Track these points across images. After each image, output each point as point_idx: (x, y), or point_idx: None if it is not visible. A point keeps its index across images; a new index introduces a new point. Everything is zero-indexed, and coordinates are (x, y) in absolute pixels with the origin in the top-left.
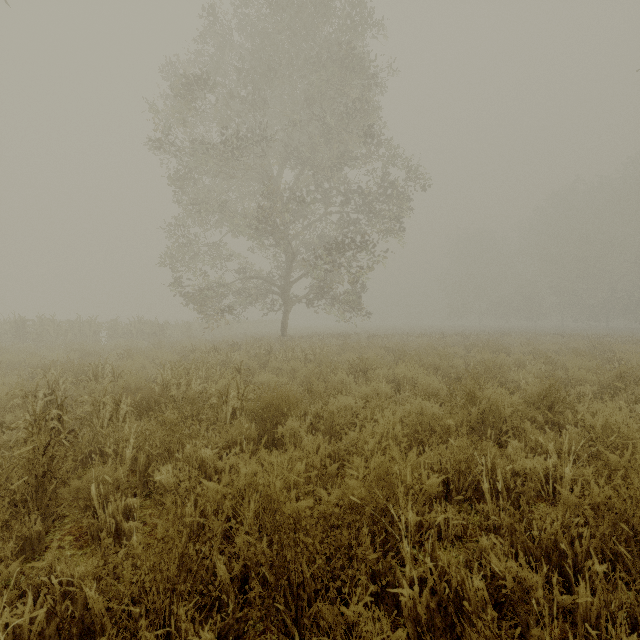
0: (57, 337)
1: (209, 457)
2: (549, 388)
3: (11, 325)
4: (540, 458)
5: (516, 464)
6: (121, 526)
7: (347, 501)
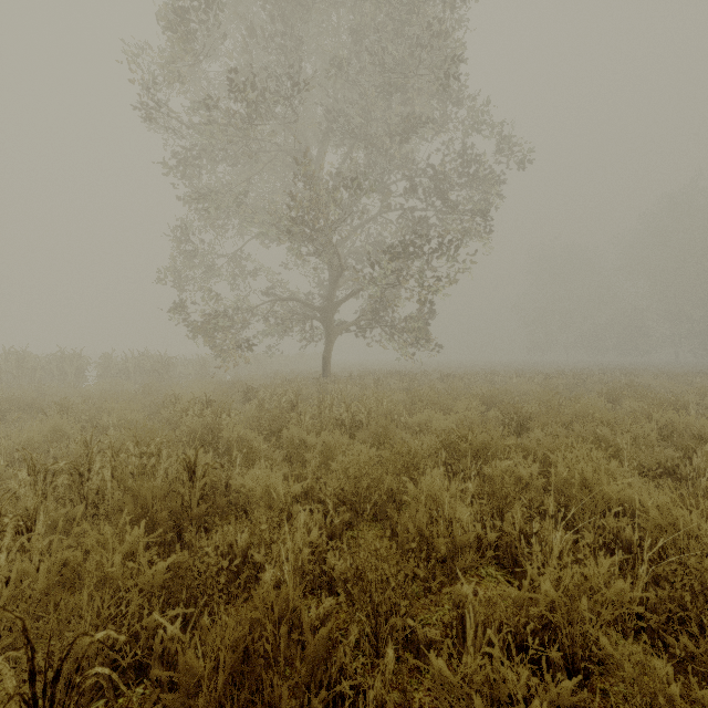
0: (22, 377)
1: None
2: None
3: None
4: None
5: None
6: None
7: None
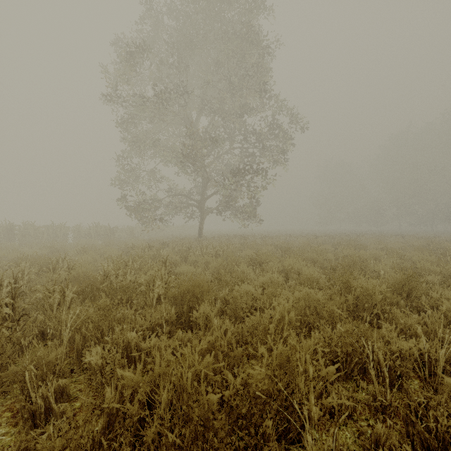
0: (36, 237)
1: (134, 339)
2: (407, 278)
3: (3, 229)
4: (413, 340)
5: (393, 346)
6: (51, 406)
7: (253, 392)
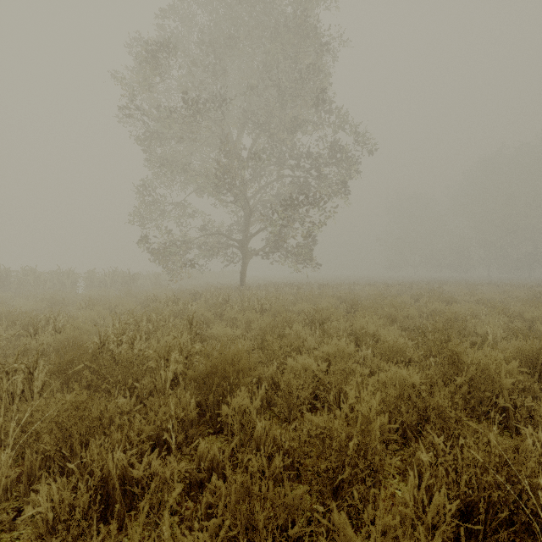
0: (37, 286)
1: (120, 462)
2: (540, 349)
3: None
4: None
5: None
6: None
7: None
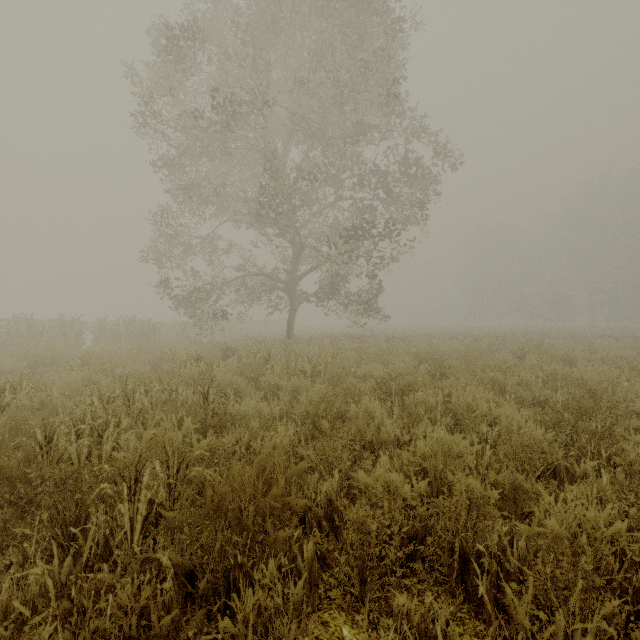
0: (31, 339)
1: None
2: None
3: None
4: None
5: None
6: None
7: None
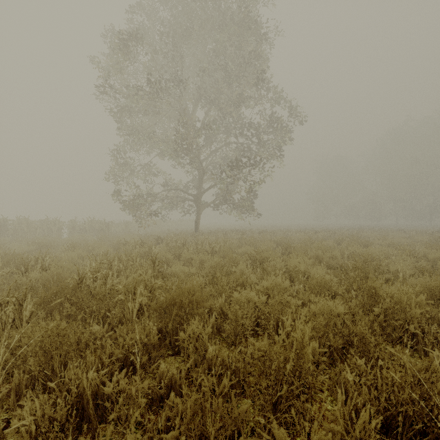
0: (29, 232)
1: (93, 381)
2: None
3: None
4: None
5: None
6: None
7: None
